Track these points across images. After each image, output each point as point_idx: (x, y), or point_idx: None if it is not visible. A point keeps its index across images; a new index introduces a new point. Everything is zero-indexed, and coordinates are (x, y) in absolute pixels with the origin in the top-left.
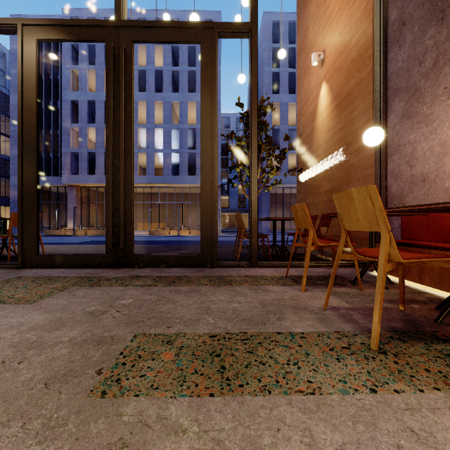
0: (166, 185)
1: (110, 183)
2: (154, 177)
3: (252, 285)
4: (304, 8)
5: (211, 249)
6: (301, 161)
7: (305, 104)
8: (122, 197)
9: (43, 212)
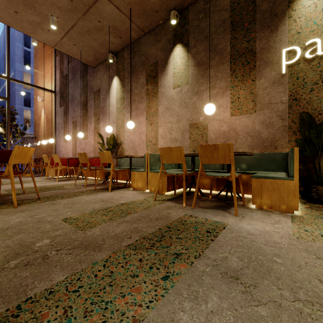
0: None
1: None
2: None
3: None
4: (37, 69)
5: None
6: (36, 133)
7: (37, 110)
8: None
9: None
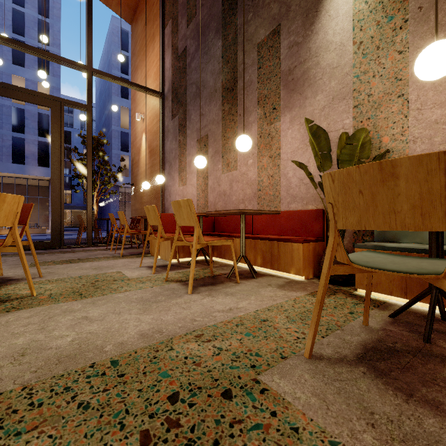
0: None
1: None
2: None
3: (86, 252)
4: (135, 72)
5: (59, 237)
6: (134, 178)
7: (135, 139)
8: None
9: None
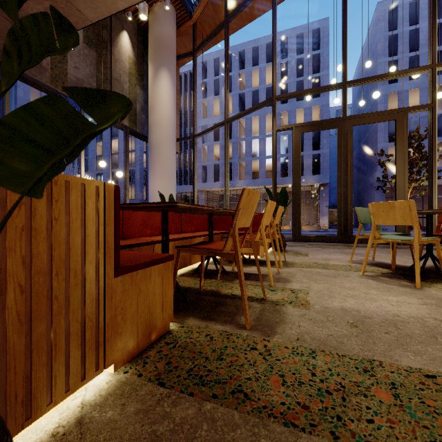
0: None
1: (342, 200)
2: (265, 180)
3: None
4: None
5: None
6: None
7: None
8: (349, 207)
9: None
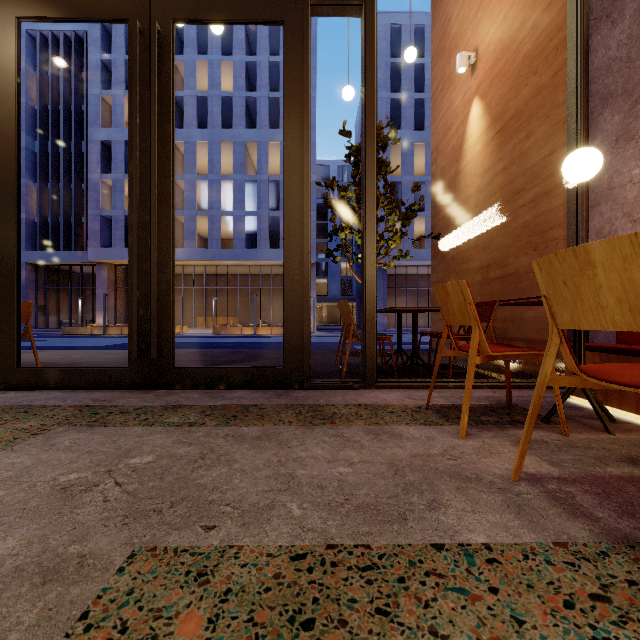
0: (237, 262)
1: (134, 250)
2: (220, 251)
3: (370, 425)
4: None
5: (301, 358)
6: (439, 222)
7: (445, 135)
8: (155, 273)
9: (62, 302)
